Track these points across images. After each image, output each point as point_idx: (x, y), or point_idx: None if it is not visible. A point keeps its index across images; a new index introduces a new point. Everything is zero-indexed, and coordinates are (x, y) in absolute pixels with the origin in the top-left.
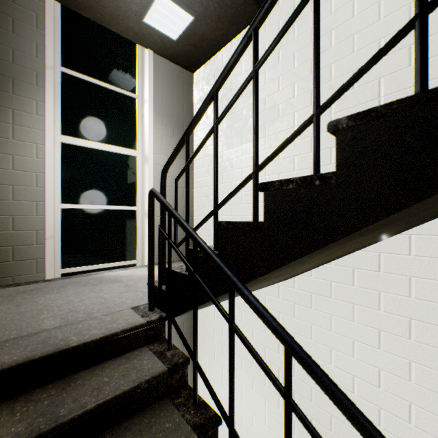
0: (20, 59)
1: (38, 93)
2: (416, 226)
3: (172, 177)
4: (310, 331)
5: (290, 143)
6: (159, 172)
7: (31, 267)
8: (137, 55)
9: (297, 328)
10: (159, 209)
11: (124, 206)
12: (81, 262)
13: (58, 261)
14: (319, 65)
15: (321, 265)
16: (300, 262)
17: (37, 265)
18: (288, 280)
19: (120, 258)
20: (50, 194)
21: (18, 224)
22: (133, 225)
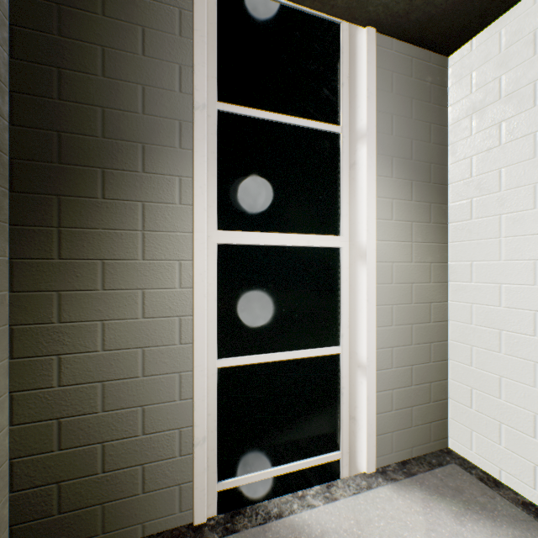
0: (153, 102)
1: (182, 161)
2: None
3: (409, 283)
4: None
5: None
6: (384, 276)
7: (171, 501)
8: (339, 47)
9: None
10: (384, 352)
11: (319, 348)
12: (249, 464)
13: (212, 468)
14: None
15: None
16: None
17: (181, 494)
18: None
19: (310, 449)
20: (200, 355)
21: (151, 420)
22: (333, 382)
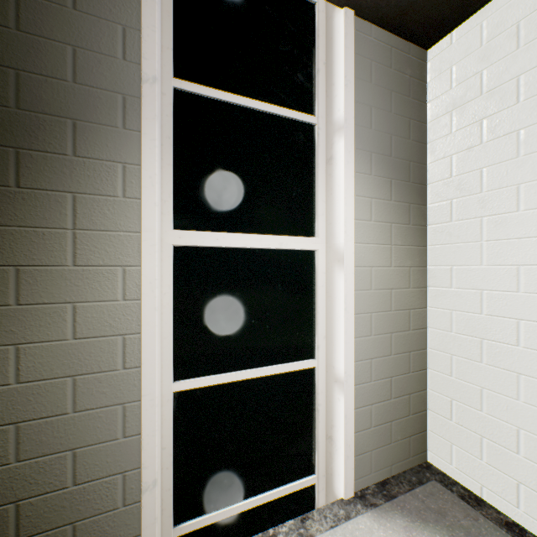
0: (88, 69)
1: (126, 144)
2: None
3: (388, 289)
4: None
5: None
6: (363, 282)
7: None
8: (315, 30)
9: None
10: (363, 365)
11: (293, 362)
12: (212, 501)
13: (168, 511)
14: None
15: None
16: None
17: None
18: None
19: (283, 476)
20: (150, 380)
21: (85, 465)
22: (309, 399)
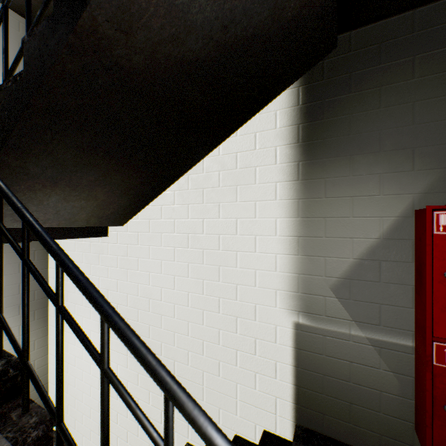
0: None
1: None
2: (187, 167)
3: None
4: (137, 264)
5: (20, 59)
6: None
7: None
8: None
9: (129, 265)
10: None
11: None
12: None
13: None
14: (29, 6)
15: (144, 208)
16: (38, 150)
17: None
18: (124, 226)
19: None
20: None
21: None
22: None
